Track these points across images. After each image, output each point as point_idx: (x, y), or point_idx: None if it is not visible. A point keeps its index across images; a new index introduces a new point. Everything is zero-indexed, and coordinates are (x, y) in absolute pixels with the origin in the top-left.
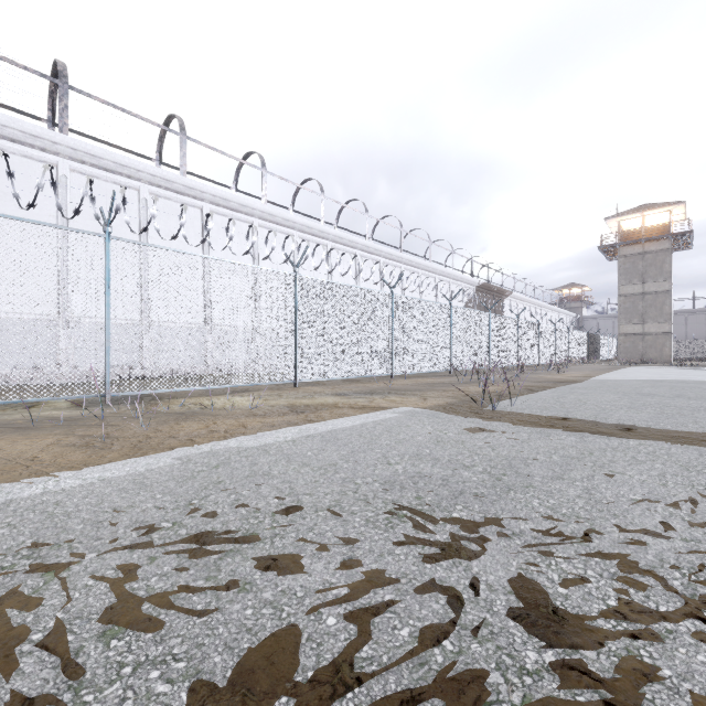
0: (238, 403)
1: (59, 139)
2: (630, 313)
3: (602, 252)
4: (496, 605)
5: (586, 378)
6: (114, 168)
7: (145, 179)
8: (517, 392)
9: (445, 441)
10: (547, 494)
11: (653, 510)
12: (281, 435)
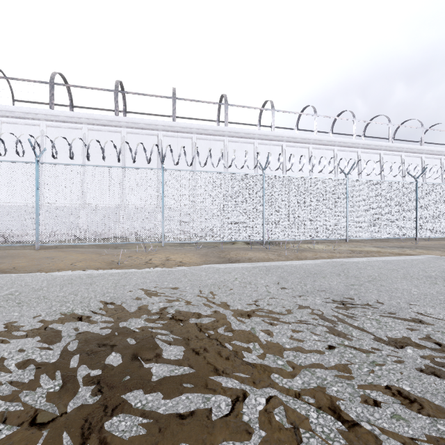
0: (319, 247)
1: (225, 129)
2: None
3: None
4: None
5: None
6: (244, 136)
7: (256, 137)
8: None
9: None
10: None
11: None
12: (359, 259)
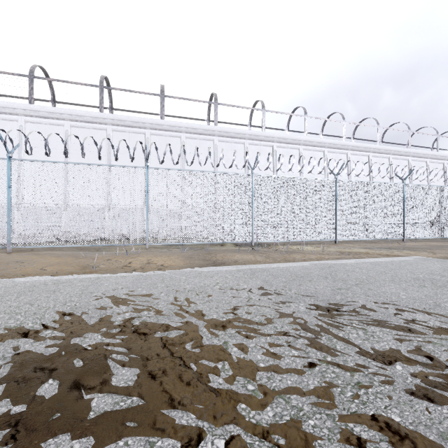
0: (309, 249)
1: (215, 129)
2: None
3: None
4: None
5: None
6: (234, 135)
7: (247, 137)
8: None
9: None
10: None
11: None
12: (347, 261)
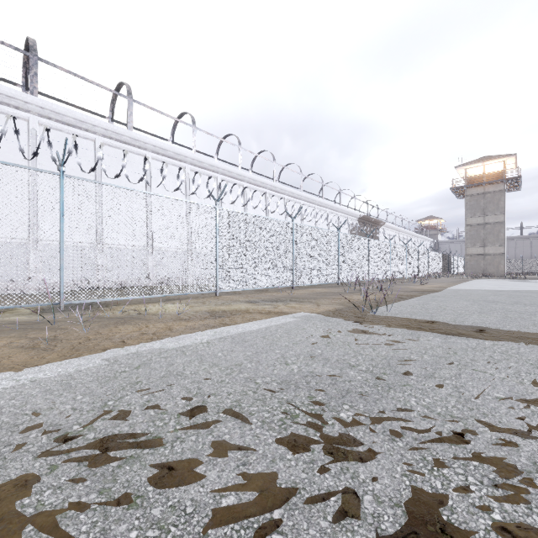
0: (169, 309)
1: (29, 99)
2: (474, 239)
3: (453, 192)
4: (384, 521)
5: (443, 289)
6: (74, 123)
7: (99, 132)
8: (391, 299)
9: (334, 342)
10: (423, 393)
11: (517, 408)
12: (199, 337)
